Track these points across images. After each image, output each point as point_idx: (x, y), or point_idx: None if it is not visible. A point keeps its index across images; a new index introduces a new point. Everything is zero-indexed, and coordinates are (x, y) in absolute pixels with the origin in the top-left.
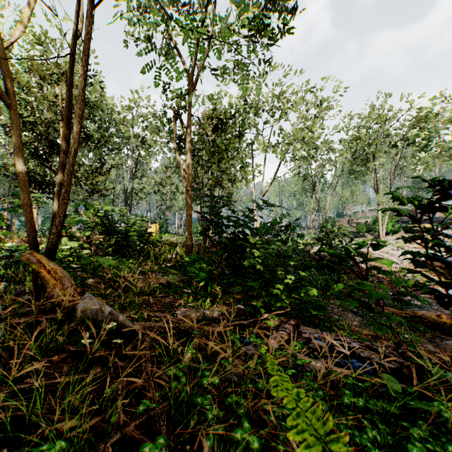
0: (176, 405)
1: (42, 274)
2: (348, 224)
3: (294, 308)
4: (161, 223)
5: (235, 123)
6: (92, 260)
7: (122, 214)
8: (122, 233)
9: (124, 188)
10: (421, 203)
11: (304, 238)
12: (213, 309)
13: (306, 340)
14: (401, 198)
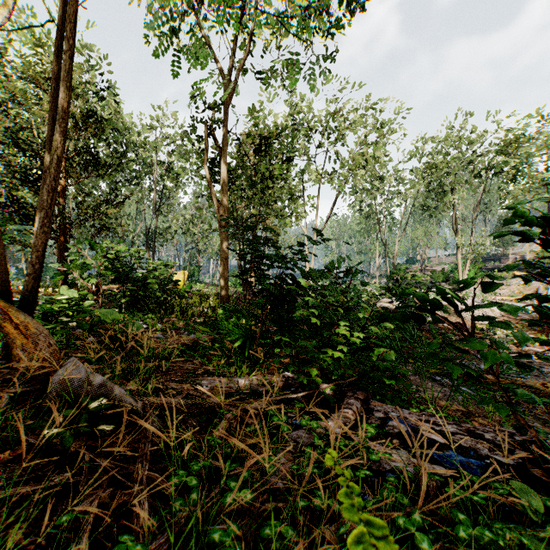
0: (178, 542)
1: (7, 330)
2: (421, 273)
3: (362, 376)
4: (192, 271)
5: (283, 143)
6: (98, 314)
7: (139, 256)
8: (138, 280)
9: (146, 227)
10: (544, 227)
11: (367, 289)
12: (252, 378)
13: (380, 422)
14: (521, 216)
